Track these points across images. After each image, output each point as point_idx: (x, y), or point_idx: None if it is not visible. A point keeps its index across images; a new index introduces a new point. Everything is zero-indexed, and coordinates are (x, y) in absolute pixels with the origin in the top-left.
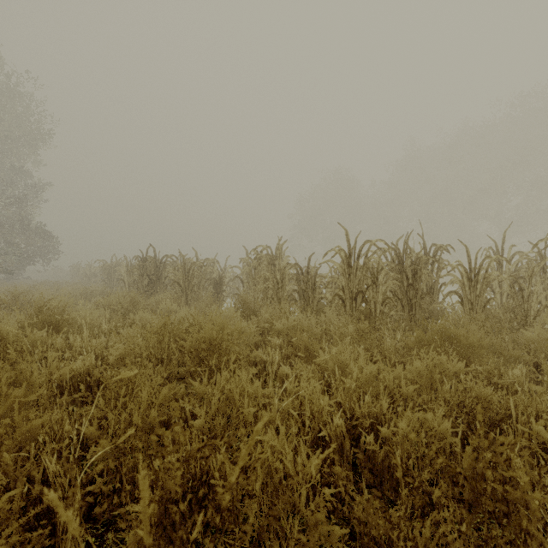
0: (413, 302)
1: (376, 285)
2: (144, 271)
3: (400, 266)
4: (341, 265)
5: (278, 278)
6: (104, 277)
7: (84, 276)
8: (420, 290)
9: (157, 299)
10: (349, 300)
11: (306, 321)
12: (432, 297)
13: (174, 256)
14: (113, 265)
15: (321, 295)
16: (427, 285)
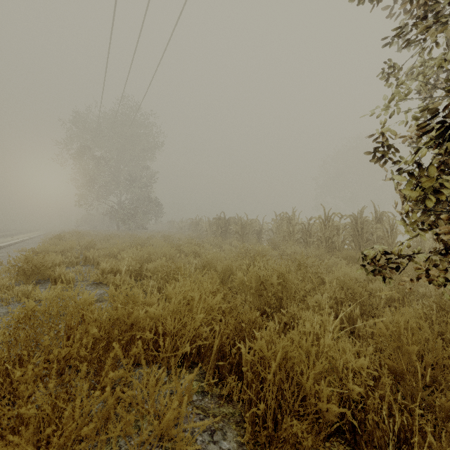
0: (362, 244)
1: (338, 235)
2: (219, 226)
3: (354, 225)
4: (319, 225)
5: (291, 230)
6: (193, 228)
7: (179, 228)
8: (366, 238)
9: (229, 240)
10: (324, 242)
11: (299, 250)
12: (373, 241)
13: (234, 217)
14: (197, 221)
15: (311, 239)
16: (377, 235)
